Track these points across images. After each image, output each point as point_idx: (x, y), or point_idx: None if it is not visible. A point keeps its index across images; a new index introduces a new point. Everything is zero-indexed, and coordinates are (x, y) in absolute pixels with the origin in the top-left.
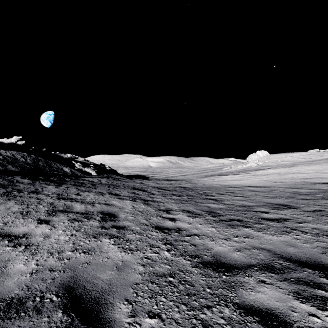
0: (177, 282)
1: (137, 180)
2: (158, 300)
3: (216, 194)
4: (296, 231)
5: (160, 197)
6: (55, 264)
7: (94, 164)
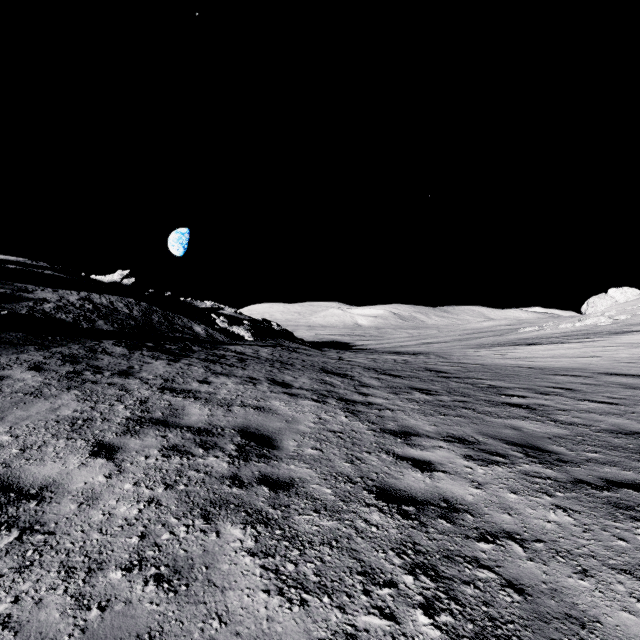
0: None
1: (332, 351)
2: None
3: (525, 392)
4: None
5: (382, 394)
6: (55, 625)
7: (251, 320)
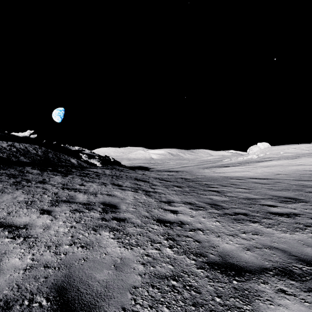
0: (181, 287)
1: (139, 171)
2: (160, 310)
3: (218, 186)
4: (311, 228)
5: (161, 188)
6: (50, 259)
7: (99, 156)
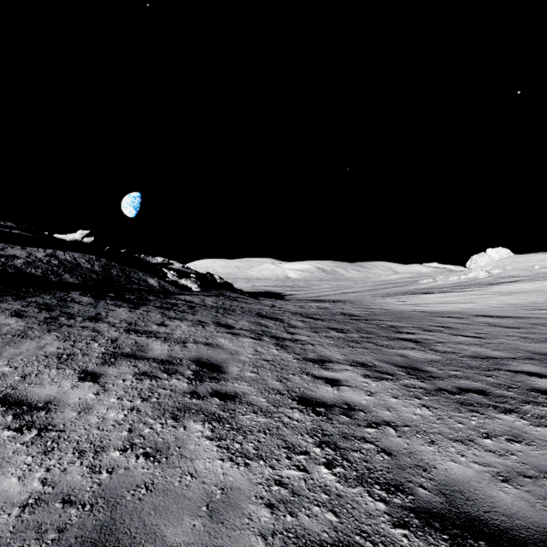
0: None
1: (266, 300)
2: None
3: (415, 330)
4: None
5: (306, 333)
6: (79, 482)
7: (197, 274)
